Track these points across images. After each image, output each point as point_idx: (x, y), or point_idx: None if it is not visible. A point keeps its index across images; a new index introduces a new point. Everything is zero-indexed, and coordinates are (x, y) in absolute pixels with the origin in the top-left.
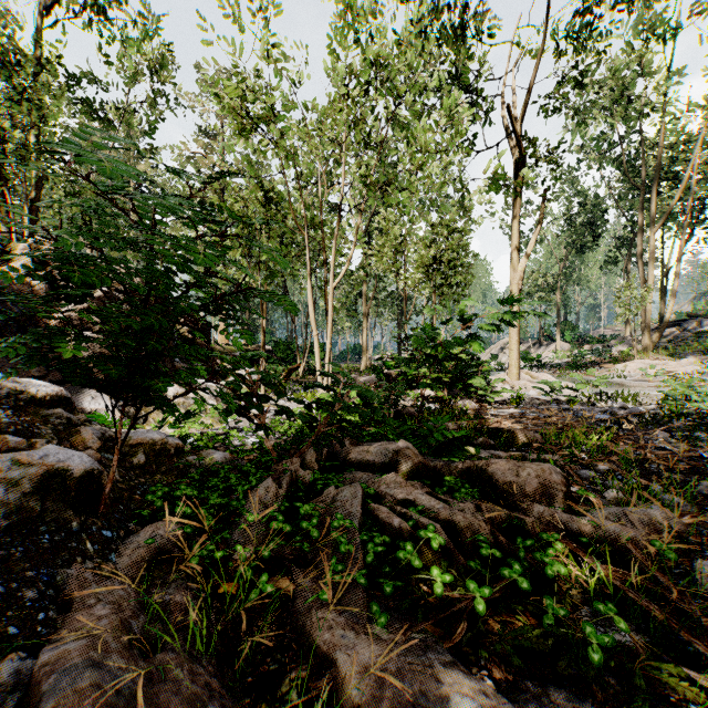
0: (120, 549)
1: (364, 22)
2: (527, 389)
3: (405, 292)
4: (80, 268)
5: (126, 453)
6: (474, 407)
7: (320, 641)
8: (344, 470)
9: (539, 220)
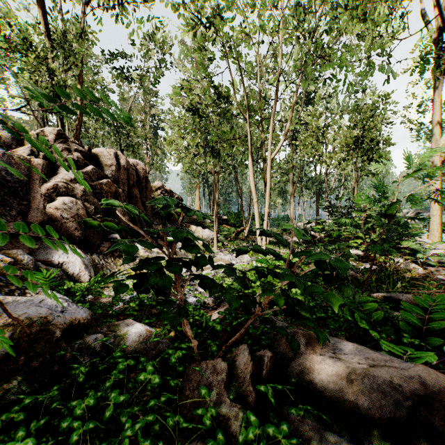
0: None
1: None
2: None
3: (326, 172)
4: None
5: None
6: (418, 270)
7: None
8: (301, 401)
9: None
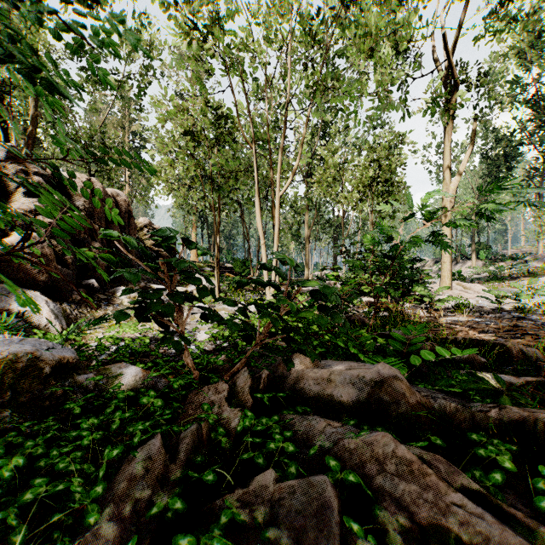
0: None
1: None
2: (462, 299)
3: (343, 214)
4: None
5: None
6: (423, 314)
7: None
8: (292, 406)
9: (472, 141)
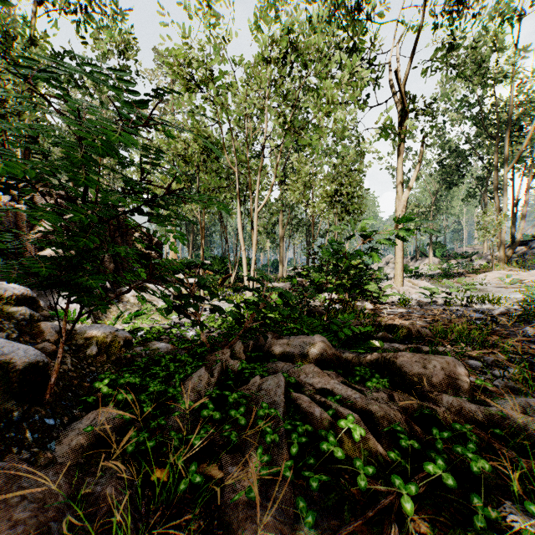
0: (61, 436)
1: None
2: (410, 294)
3: (313, 218)
4: (0, 159)
5: (81, 344)
6: (370, 307)
7: None
8: (267, 360)
9: (419, 161)
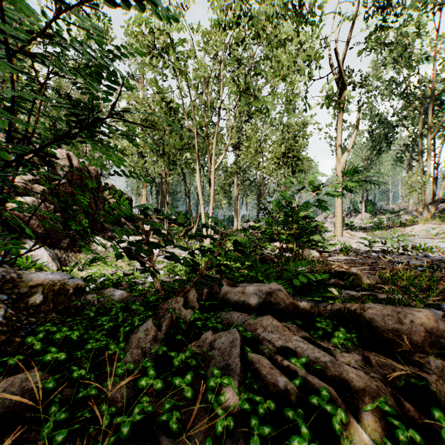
0: None
1: None
2: (349, 243)
3: (263, 178)
4: None
5: (24, 293)
6: (316, 255)
7: None
8: (222, 309)
9: (356, 127)
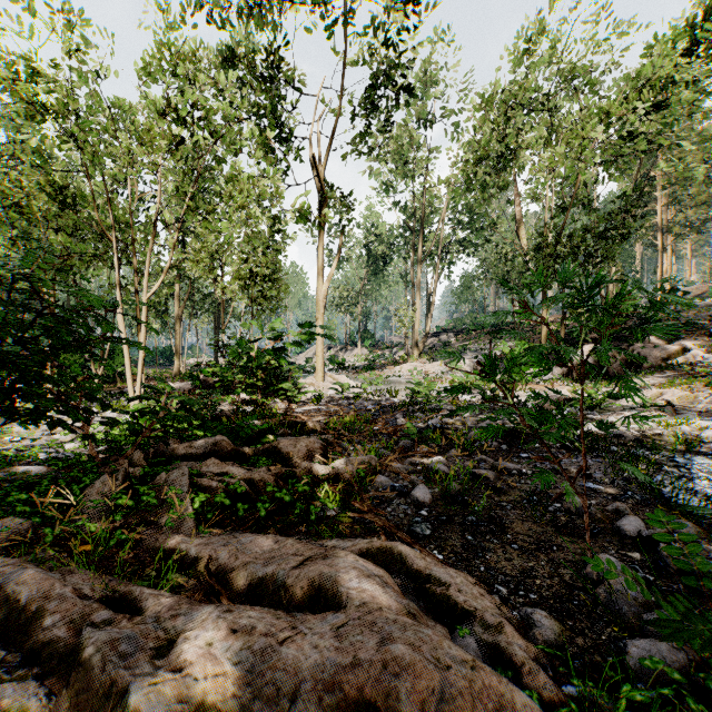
0: None
1: (183, 69)
2: (328, 390)
3: (223, 299)
4: None
5: None
6: (283, 407)
7: (168, 545)
8: (170, 464)
9: (339, 250)
